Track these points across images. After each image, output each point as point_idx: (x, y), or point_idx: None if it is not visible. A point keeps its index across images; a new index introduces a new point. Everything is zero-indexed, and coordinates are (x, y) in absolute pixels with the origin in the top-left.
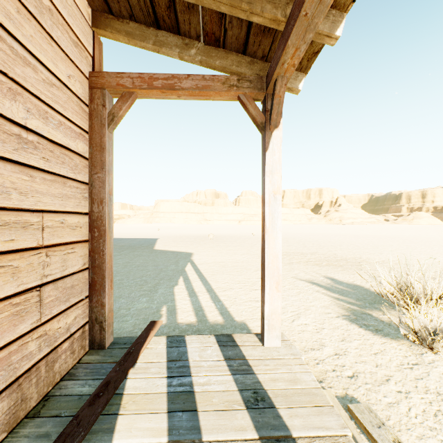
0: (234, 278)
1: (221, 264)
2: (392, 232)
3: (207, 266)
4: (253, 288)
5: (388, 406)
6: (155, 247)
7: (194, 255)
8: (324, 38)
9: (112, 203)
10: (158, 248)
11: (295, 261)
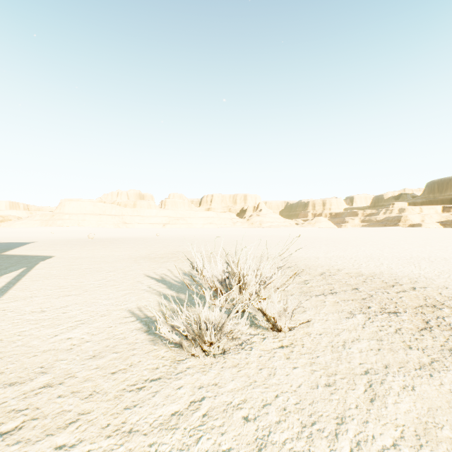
0: (61, 283)
1: (72, 266)
2: (295, 233)
3: (45, 271)
4: (67, 294)
5: None
6: (7, 252)
7: (51, 258)
8: None
9: None
10: (8, 253)
11: (175, 259)
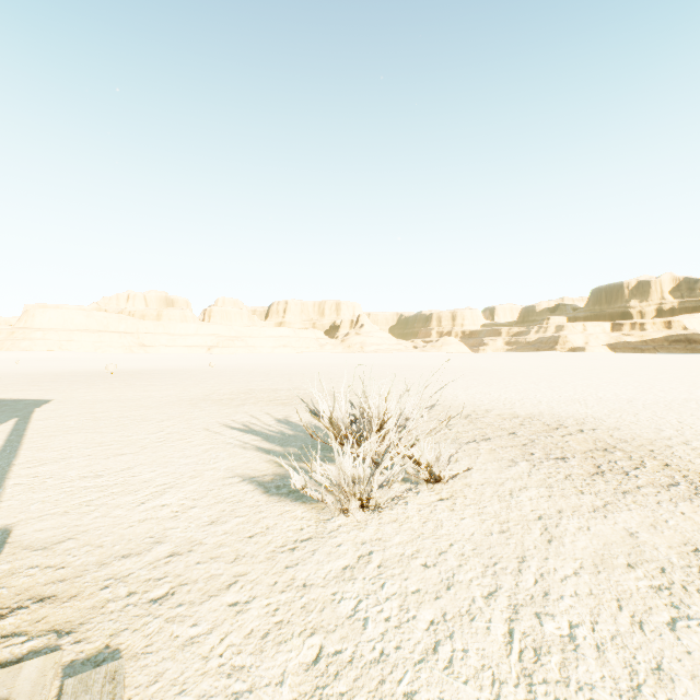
0: (97, 438)
1: (96, 415)
2: (416, 361)
3: (55, 422)
4: (119, 453)
5: (182, 647)
6: None
7: (49, 403)
8: None
9: None
10: None
11: (253, 401)
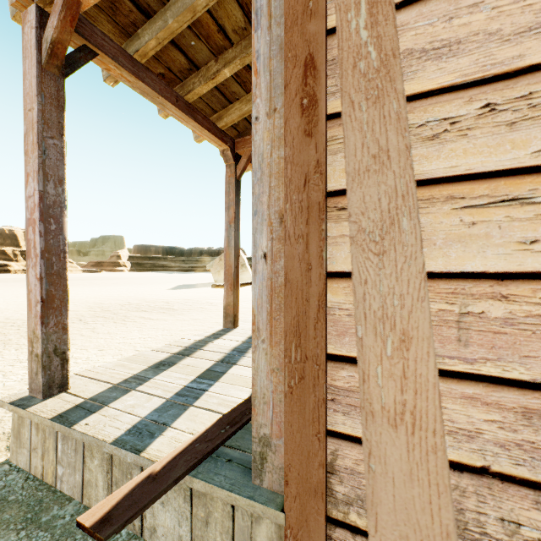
0: None
1: None
2: None
3: None
4: None
5: None
6: None
7: None
8: (115, 79)
9: (255, 118)
10: None
11: None
